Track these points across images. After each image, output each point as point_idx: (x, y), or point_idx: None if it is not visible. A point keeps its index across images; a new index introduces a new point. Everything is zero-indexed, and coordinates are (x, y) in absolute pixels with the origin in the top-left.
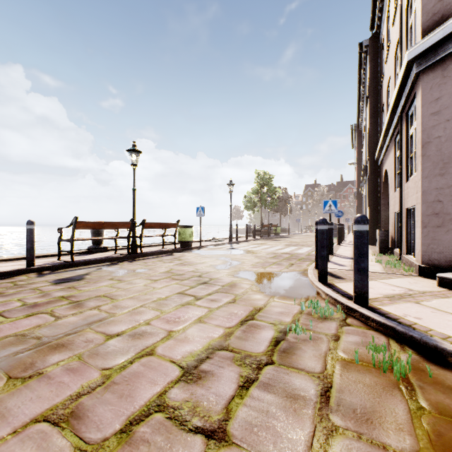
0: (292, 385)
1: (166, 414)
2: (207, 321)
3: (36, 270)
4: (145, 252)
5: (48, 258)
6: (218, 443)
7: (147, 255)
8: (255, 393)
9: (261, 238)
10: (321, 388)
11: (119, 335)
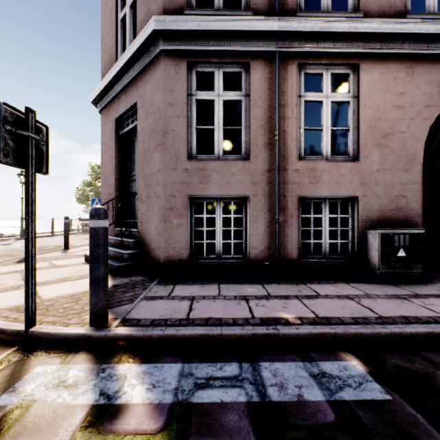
0: None
1: None
2: None
3: None
4: None
5: None
6: None
7: None
8: None
9: (78, 232)
10: None
11: None
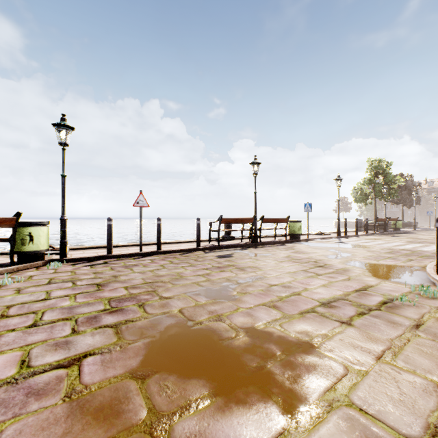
0: (393, 319)
1: (317, 314)
2: (329, 287)
3: (201, 249)
4: (262, 242)
5: (201, 242)
6: (347, 325)
7: (264, 244)
8: (367, 317)
9: (375, 233)
10: (414, 323)
11: (276, 285)
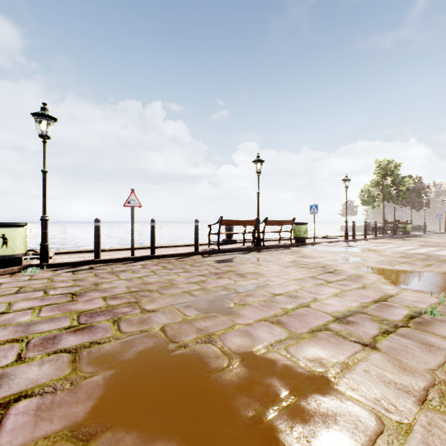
0: (427, 340)
1: (332, 332)
2: (342, 297)
3: (199, 253)
4: (266, 245)
5: (200, 246)
6: (371, 349)
7: (268, 248)
8: (394, 337)
9: (384, 237)
10: None
11: (280, 295)
